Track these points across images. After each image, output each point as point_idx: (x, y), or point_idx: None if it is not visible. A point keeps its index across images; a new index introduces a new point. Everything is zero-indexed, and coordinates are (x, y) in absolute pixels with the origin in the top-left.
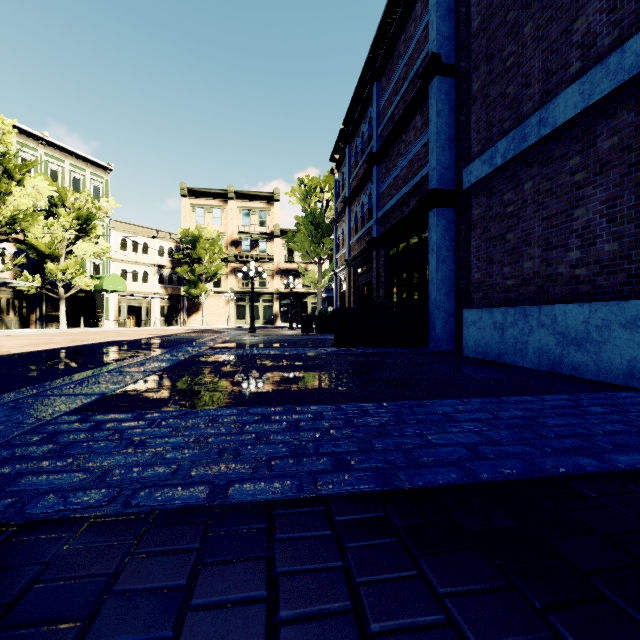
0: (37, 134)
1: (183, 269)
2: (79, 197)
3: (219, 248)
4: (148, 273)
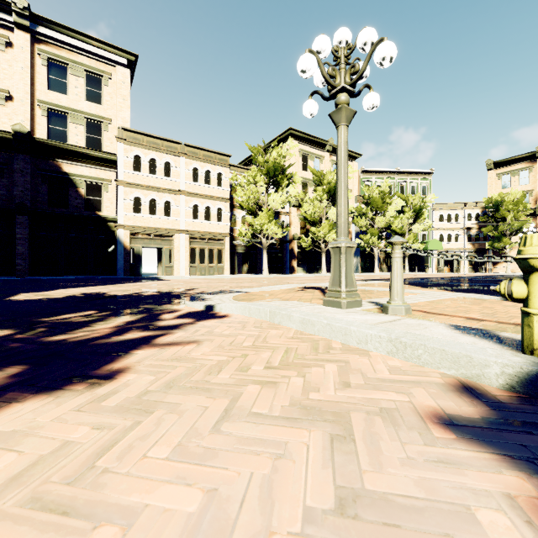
0: (394, 170)
1: (487, 228)
2: (414, 198)
3: (523, 206)
4: (458, 235)
